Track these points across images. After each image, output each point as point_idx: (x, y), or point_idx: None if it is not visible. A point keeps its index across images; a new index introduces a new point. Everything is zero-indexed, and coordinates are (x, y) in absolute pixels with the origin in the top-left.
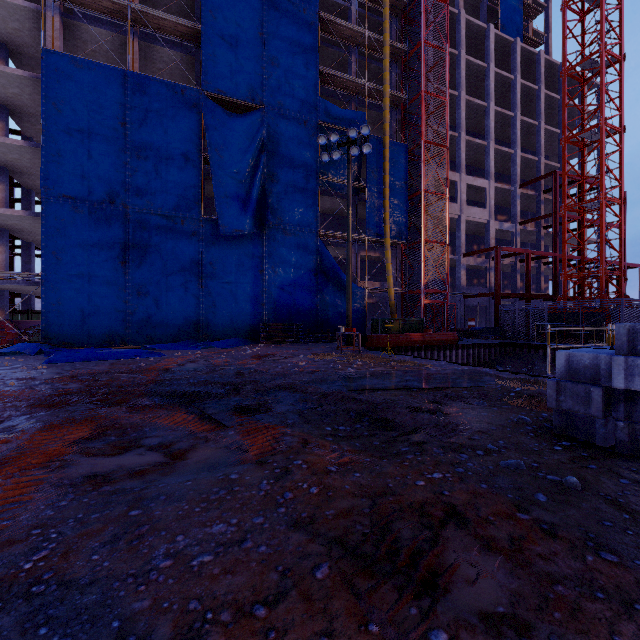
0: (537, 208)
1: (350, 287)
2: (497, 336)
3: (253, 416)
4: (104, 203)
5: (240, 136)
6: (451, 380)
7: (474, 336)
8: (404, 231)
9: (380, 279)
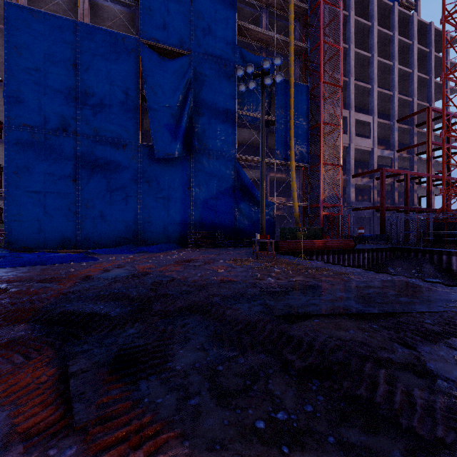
0: (411, 139)
1: (264, 200)
2: (385, 242)
3: (134, 384)
4: (58, 131)
5: (171, 76)
6: (393, 298)
7: (364, 241)
8: (306, 156)
9: (285, 196)
